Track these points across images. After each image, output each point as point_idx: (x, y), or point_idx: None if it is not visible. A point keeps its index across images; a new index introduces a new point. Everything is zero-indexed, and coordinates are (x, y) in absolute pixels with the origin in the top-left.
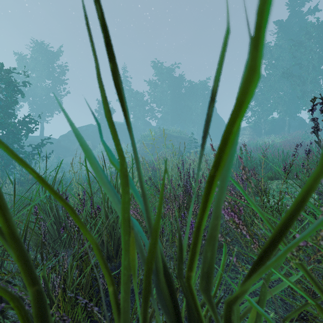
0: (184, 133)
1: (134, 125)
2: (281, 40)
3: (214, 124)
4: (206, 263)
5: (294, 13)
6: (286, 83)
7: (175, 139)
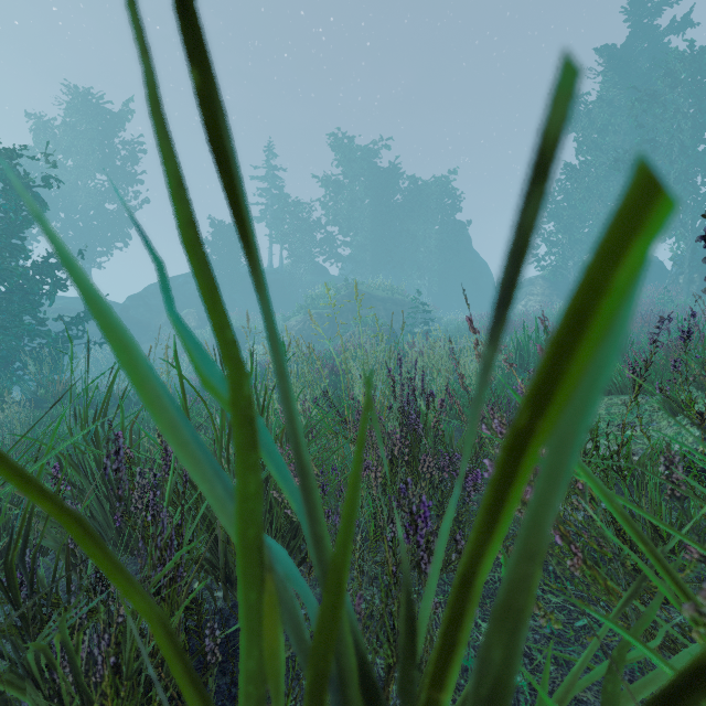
0: (400, 292)
1: (291, 275)
2: (611, 88)
3: (466, 273)
4: (486, 677)
5: (640, 30)
6: (622, 183)
7: (380, 305)
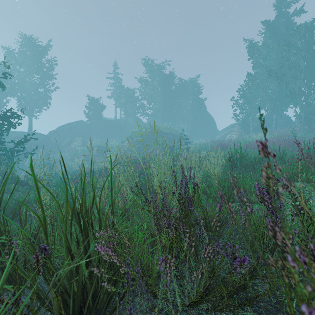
0: (174, 130)
1: (125, 122)
2: (268, 39)
3: (204, 121)
4: None
5: (281, 14)
6: (273, 82)
7: (165, 136)
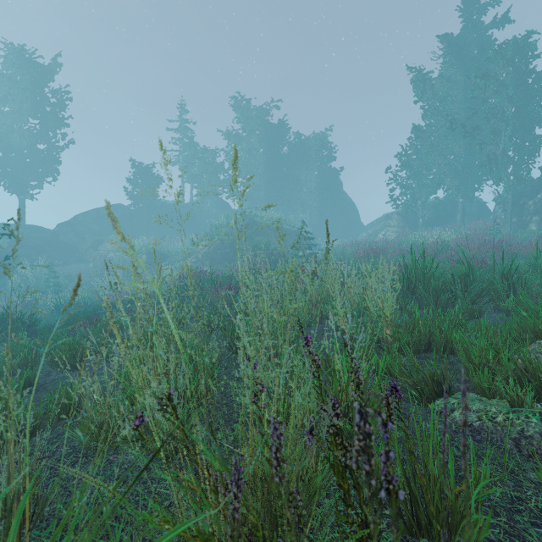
0: (288, 223)
1: (199, 208)
2: (450, 67)
3: (339, 209)
4: None
5: (470, 24)
6: (458, 141)
7: (272, 233)
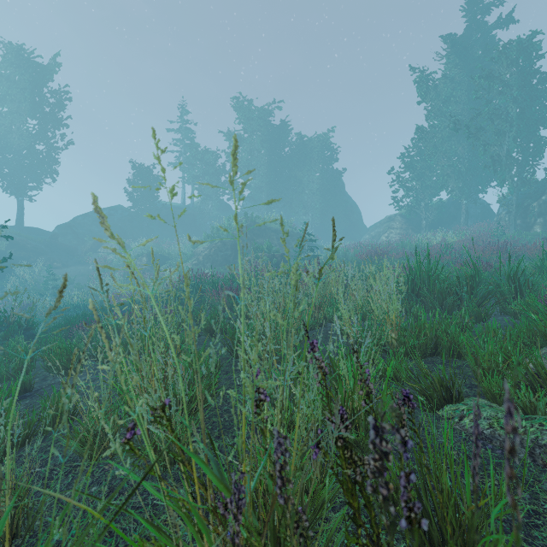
0: (290, 225)
1: (200, 210)
2: (454, 67)
3: (341, 211)
4: None
5: (474, 24)
6: (462, 142)
7: (274, 235)
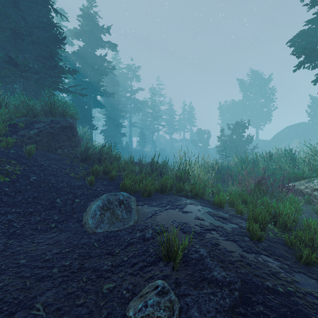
0: None
1: None
2: None
3: None
4: None
5: None
6: None
7: None
